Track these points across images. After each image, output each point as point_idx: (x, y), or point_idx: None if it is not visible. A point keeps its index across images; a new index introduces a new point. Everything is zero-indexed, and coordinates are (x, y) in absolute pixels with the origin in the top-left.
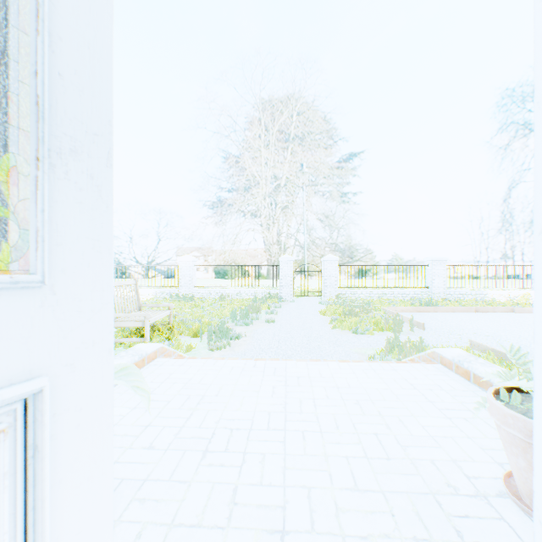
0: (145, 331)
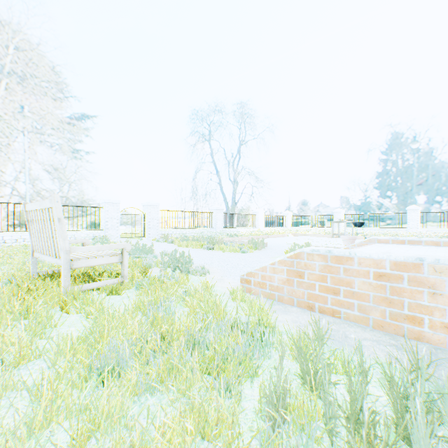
0: (124, 268)
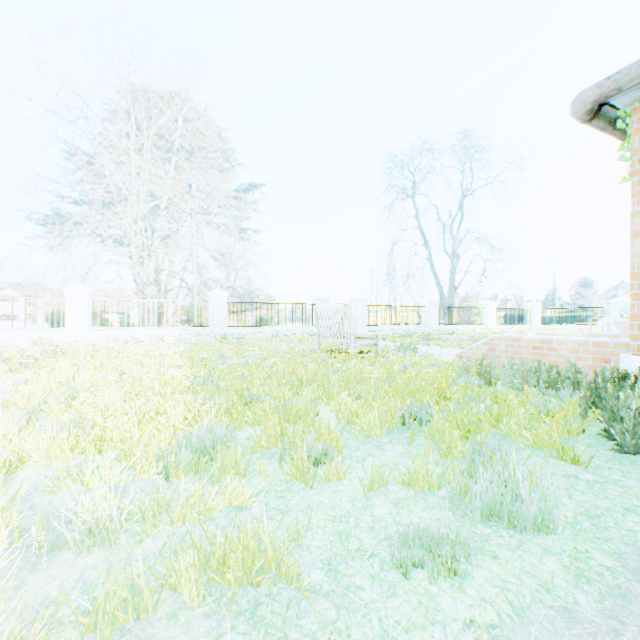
0: (378, 347)
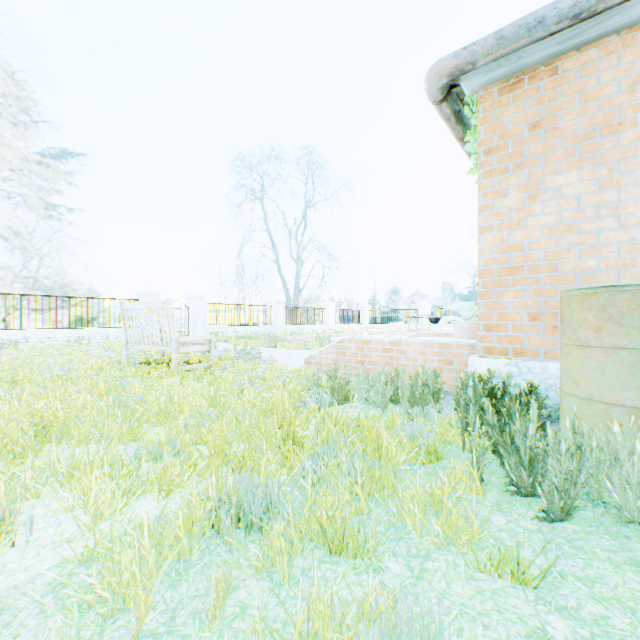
0: (212, 355)
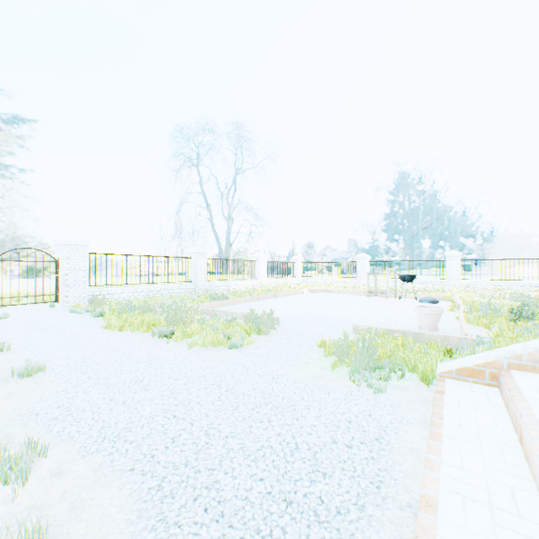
0: None
